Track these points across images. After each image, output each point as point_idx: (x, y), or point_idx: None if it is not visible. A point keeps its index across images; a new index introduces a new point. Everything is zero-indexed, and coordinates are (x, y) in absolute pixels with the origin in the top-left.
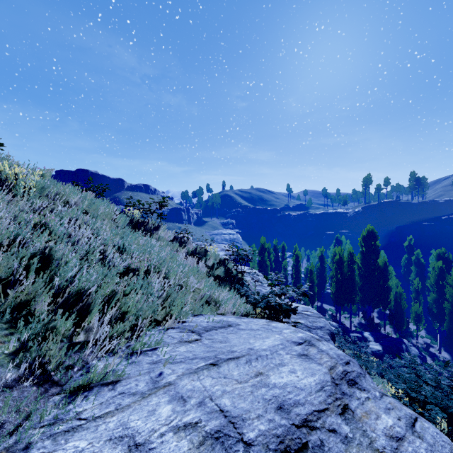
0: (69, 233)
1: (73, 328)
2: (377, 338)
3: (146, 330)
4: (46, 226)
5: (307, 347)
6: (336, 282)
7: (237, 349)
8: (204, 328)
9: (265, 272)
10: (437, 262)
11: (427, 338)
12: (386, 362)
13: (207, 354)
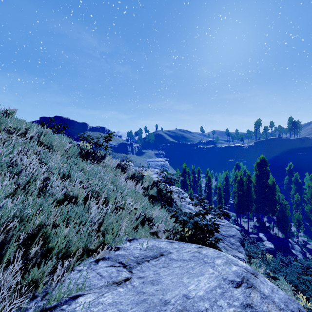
0: (15, 163)
1: None
2: (269, 238)
3: (75, 264)
4: None
5: (248, 291)
6: (238, 196)
7: (170, 297)
8: (136, 258)
9: (186, 188)
10: None
11: (304, 237)
12: (279, 258)
13: (135, 310)
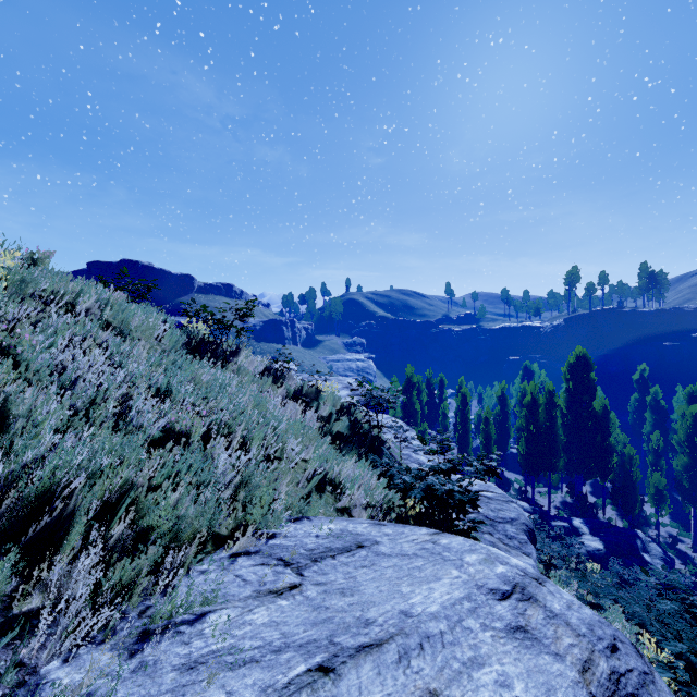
0: (62, 365)
1: (22, 574)
2: (595, 529)
3: (192, 560)
4: (11, 353)
5: (522, 607)
6: (527, 438)
7: (376, 614)
8: (309, 552)
9: (414, 420)
10: (690, 406)
11: (673, 527)
12: (614, 570)
13: (313, 634)
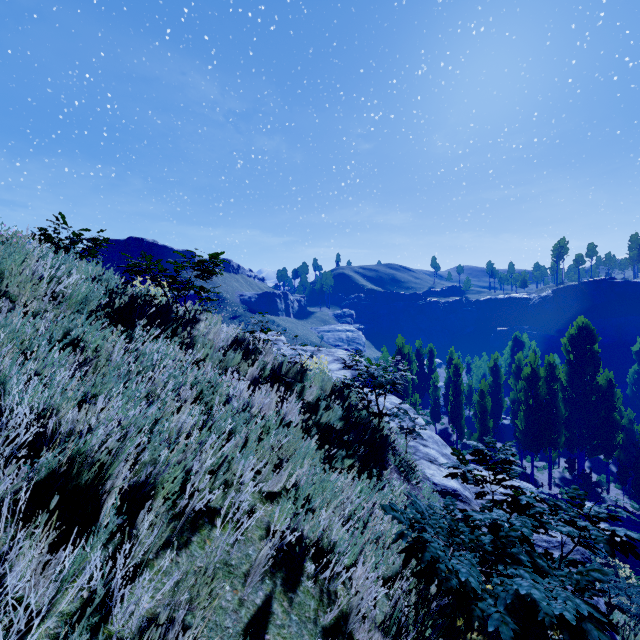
0: None
1: None
2: None
3: None
4: None
5: None
6: (526, 412)
7: None
8: None
9: (404, 391)
10: None
11: None
12: None
13: None
